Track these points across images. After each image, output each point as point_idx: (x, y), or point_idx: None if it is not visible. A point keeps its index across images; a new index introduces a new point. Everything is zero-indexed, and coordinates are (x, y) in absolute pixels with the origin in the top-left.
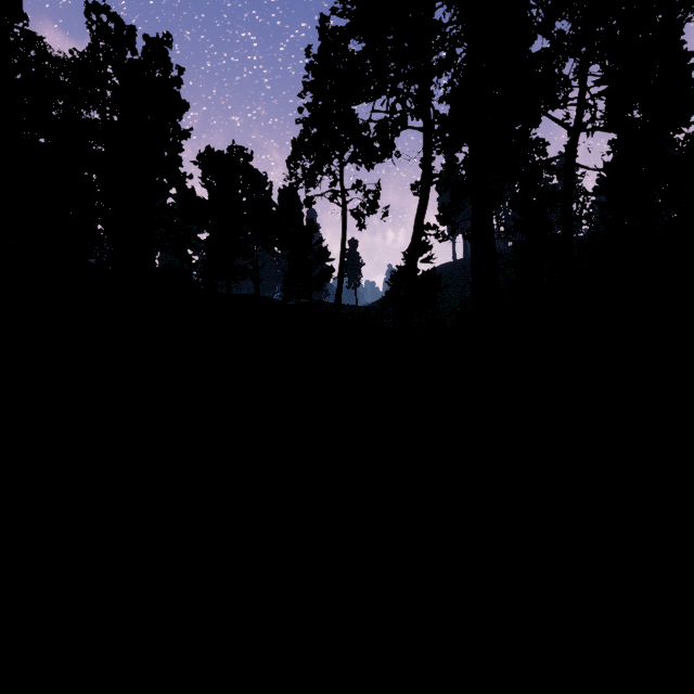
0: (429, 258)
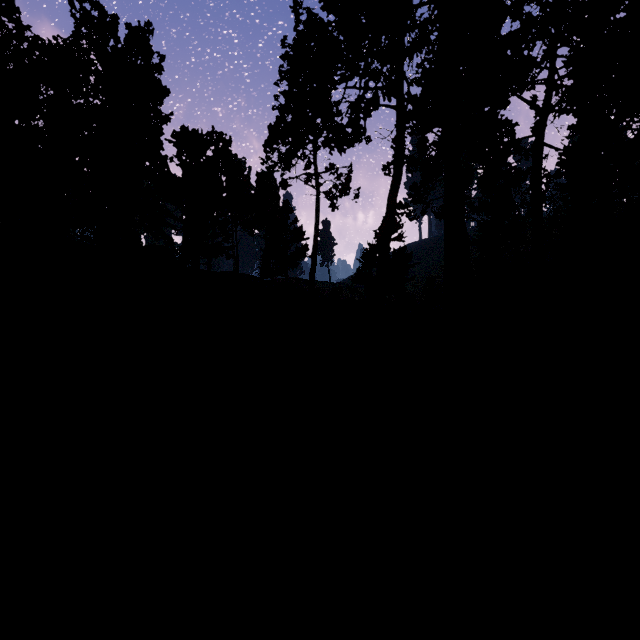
0: (400, 236)
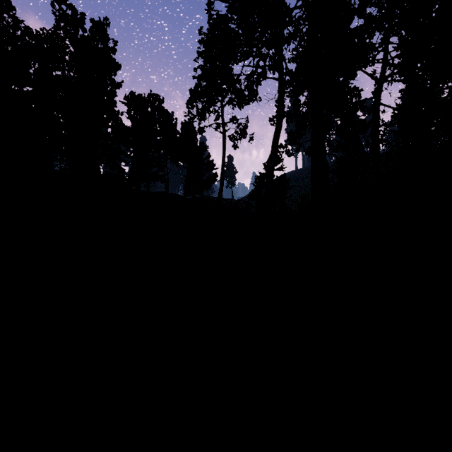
0: (281, 167)
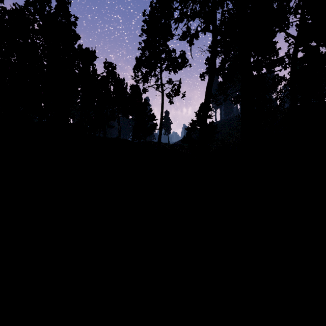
0: (210, 115)
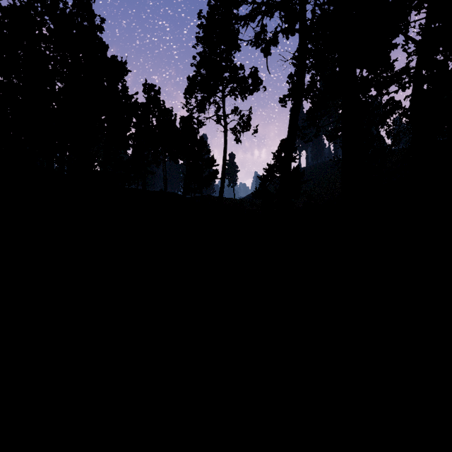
0: (294, 158)
